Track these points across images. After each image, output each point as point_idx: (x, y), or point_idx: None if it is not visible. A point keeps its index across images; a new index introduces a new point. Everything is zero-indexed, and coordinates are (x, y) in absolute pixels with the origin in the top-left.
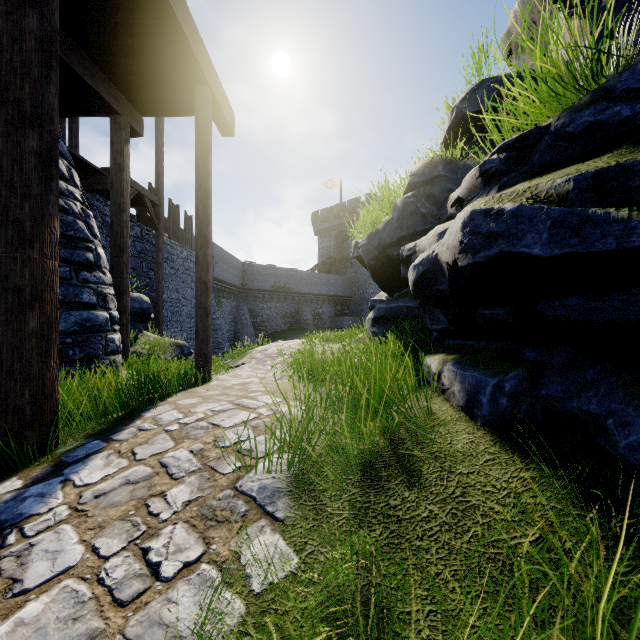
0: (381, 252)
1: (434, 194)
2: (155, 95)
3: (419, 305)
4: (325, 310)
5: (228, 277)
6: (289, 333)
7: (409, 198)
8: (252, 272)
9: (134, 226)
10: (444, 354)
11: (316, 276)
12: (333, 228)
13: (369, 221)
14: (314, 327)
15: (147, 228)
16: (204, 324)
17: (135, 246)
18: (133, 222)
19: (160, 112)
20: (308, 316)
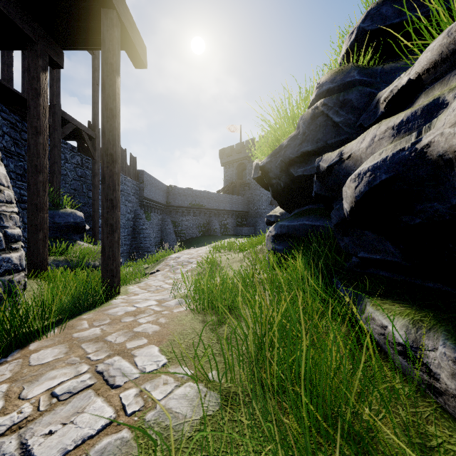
0: (284, 169)
1: (350, 100)
2: (70, 26)
3: (335, 226)
4: (229, 221)
5: (155, 197)
6: (202, 239)
7: (318, 108)
8: (174, 193)
9: (75, 155)
10: (402, 304)
11: (222, 196)
12: (235, 161)
13: (271, 141)
14: (221, 234)
15: (87, 157)
16: (110, 240)
17: (76, 171)
18: (74, 152)
19: (78, 45)
20: (216, 226)
